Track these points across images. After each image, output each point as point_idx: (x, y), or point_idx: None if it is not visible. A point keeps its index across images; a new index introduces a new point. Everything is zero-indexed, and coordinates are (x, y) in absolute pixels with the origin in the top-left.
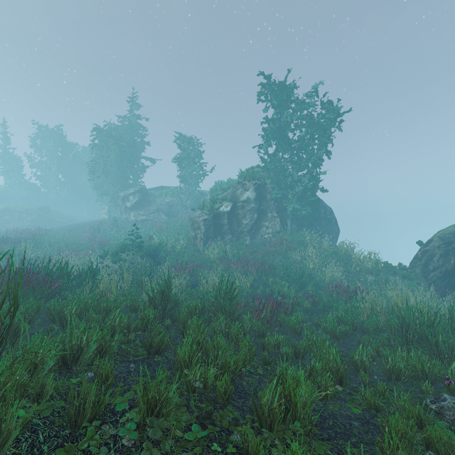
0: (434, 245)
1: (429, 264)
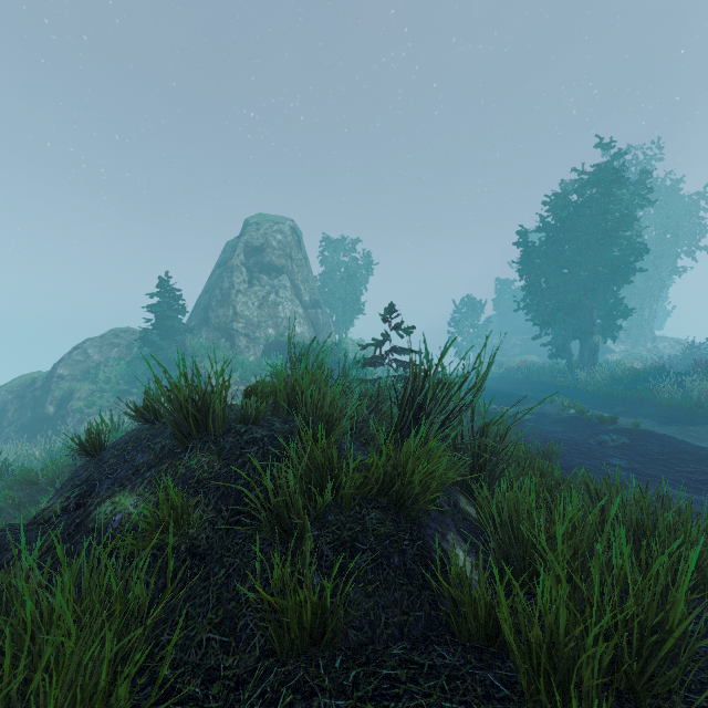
0: (3, 400)
1: (3, 421)
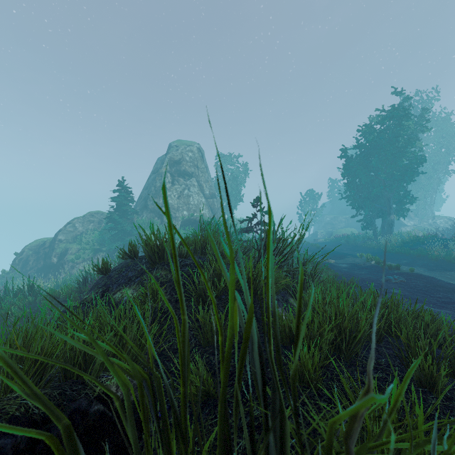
0: (27, 254)
1: (27, 267)
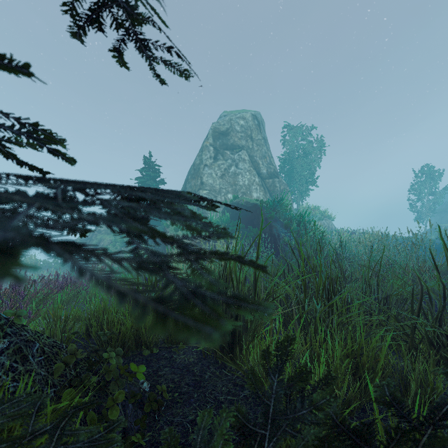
0: None
1: None
